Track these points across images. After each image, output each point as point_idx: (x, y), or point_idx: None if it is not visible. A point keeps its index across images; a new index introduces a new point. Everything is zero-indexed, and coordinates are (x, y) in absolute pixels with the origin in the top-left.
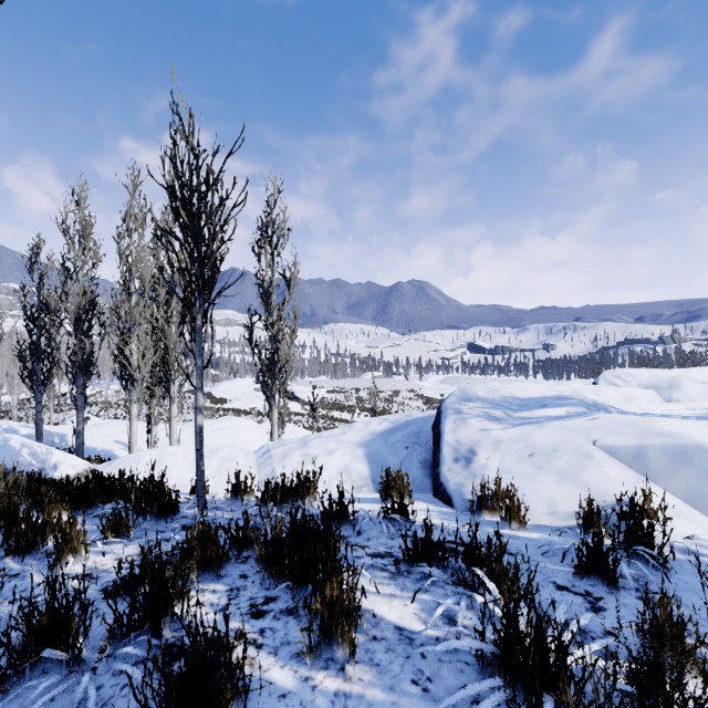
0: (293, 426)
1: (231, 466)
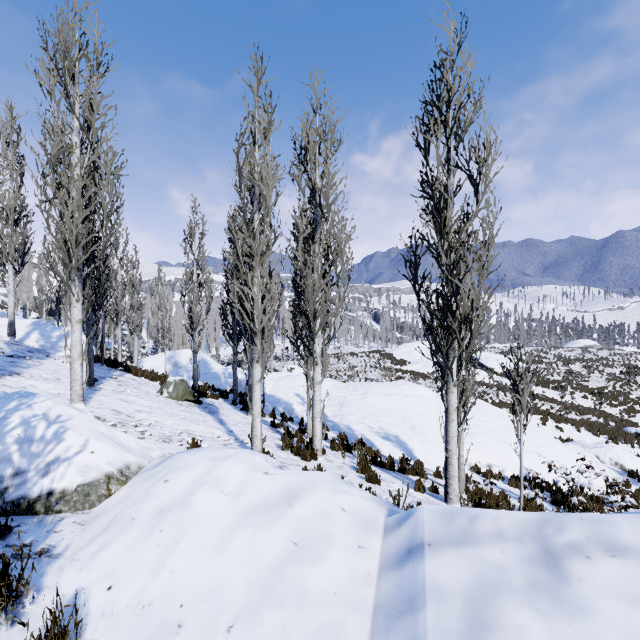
0: (479, 401)
1: (300, 583)
